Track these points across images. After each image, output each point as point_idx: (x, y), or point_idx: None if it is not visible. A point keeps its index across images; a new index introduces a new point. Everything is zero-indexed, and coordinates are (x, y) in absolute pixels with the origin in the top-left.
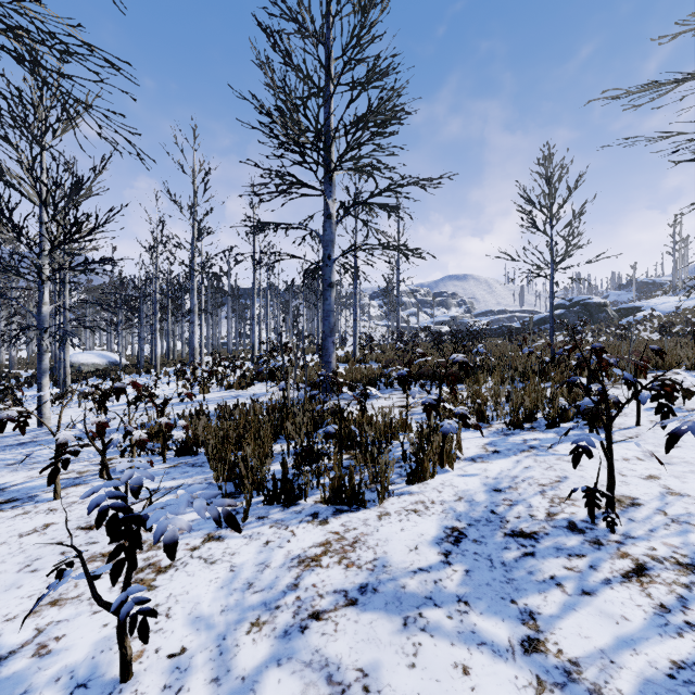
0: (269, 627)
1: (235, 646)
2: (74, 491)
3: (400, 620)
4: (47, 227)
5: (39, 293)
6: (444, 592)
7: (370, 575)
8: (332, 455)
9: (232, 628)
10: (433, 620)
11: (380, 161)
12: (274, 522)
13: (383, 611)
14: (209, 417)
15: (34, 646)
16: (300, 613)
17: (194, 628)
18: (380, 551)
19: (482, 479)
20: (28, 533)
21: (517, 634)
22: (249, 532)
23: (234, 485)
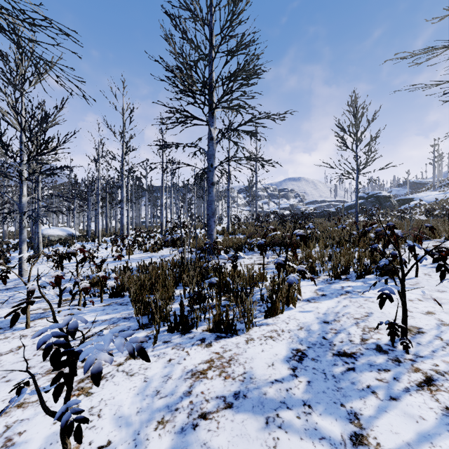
0: (171, 424)
1: (146, 440)
2: (40, 322)
3: (263, 420)
4: (25, 145)
5: (20, 189)
6: (293, 398)
7: (241, 384)
8: (214, 297)
9: (144, 425)
10: (287, 420)
11: (245, 102)
12: (174, 345)
13: (251, 413)
14: (132, 271)
15: (3, 439)
16: (192, 413)
17: (118, 425)
18: (248, 366)
19: (315, 314)
20: (6, 353)
21: (347, 431)
22: (157, 352)
23: (147, 319)
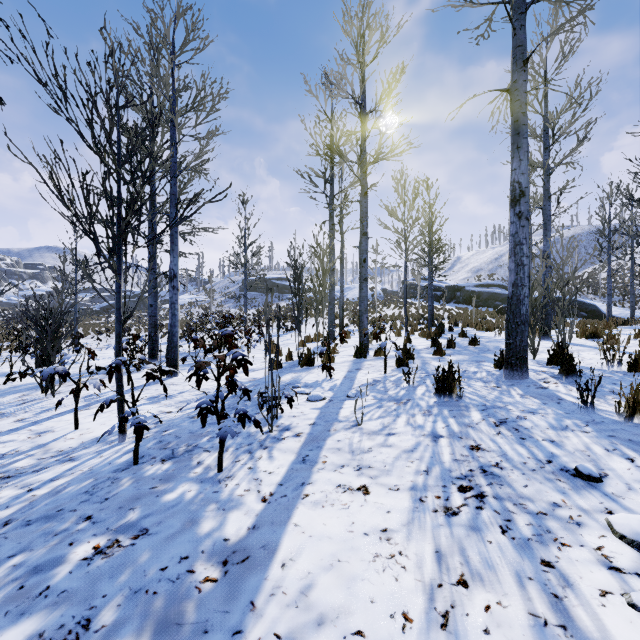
0: None
1: None
2: None
3: None
4: None
5: None
6: None
7: None
8: None
9: None
10: None
11: None
12: None
13: None
14: None
15: None
16: None
17: None
18: None
19: None
20: None
21: None
22: None
23: None
